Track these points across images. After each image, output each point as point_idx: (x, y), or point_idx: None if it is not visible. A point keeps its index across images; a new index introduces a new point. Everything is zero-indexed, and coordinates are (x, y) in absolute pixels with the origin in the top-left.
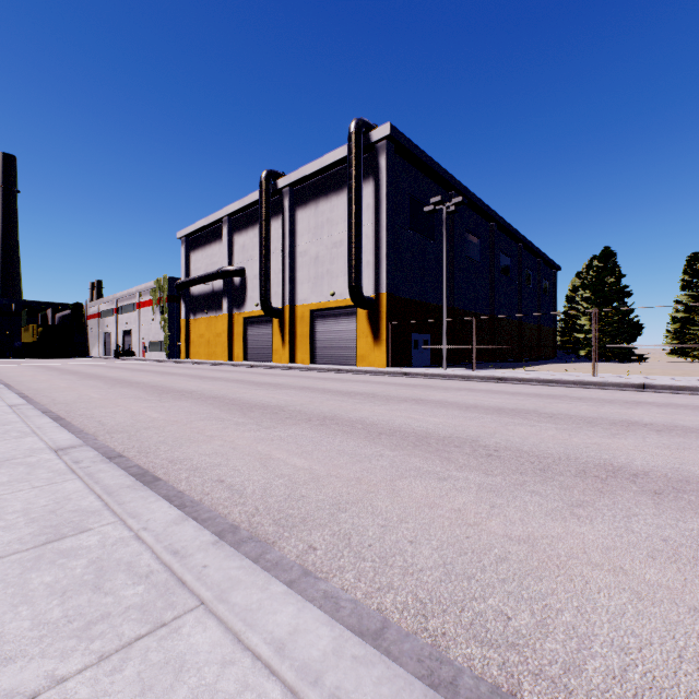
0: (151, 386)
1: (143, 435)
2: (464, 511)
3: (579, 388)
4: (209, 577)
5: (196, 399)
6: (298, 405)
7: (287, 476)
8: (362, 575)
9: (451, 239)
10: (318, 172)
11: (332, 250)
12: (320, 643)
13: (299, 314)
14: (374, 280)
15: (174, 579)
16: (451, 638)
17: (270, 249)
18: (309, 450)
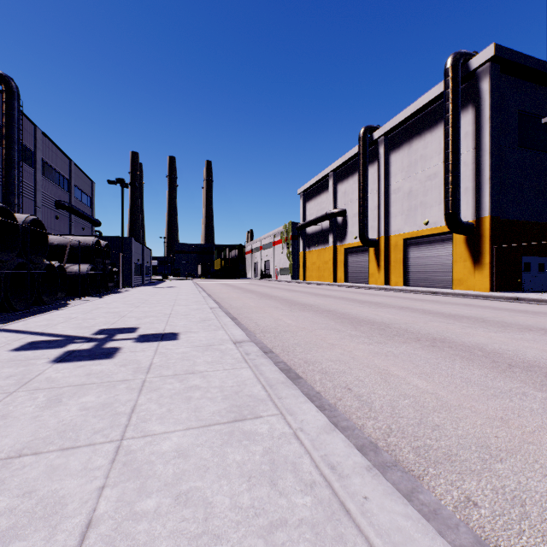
0: (283, 299)
1: (283, 336)
2: None
3: None
4: (373, 515)
5: (314, 311)
6: (402, 324)
7: (412, 397)
8: None
9: None
10: (411, 115)
11: (425, 183)
12: None
13: (393, 242)
14: (473, 205)
15: (336, 501)
16: None
17: (366, 191)
18: (427, 372)
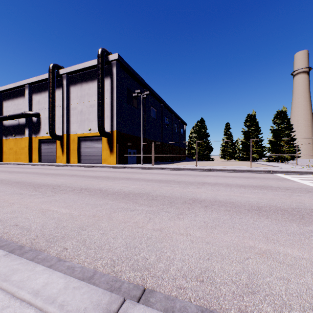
0: None
1: None
2: (138, 222)
3: (190, 171)
4: None
5: (4, 183)
6: (68, 184)
7: (57, 218)
8: (88, 255)
9: (145, 109)
10: (82, 69)
11: (89, 108)
12: (58, 286)
13: (72, 138)
14: (110, 124)
15: None
16: (123, 272)
17: (55, 104)
18: (71, 204)
